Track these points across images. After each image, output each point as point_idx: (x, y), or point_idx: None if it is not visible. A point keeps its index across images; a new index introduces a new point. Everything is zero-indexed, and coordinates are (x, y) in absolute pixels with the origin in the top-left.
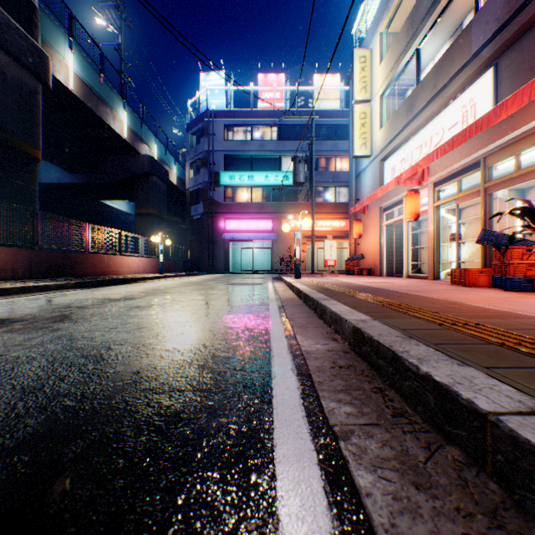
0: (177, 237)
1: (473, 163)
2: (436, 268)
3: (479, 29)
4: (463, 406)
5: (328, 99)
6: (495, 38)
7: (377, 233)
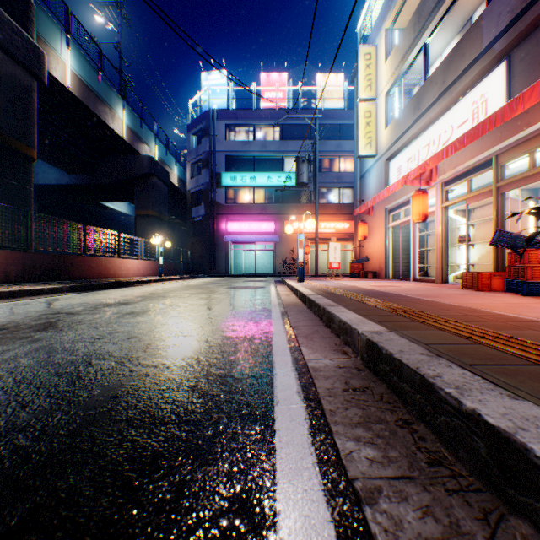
0: (178, 239)
1: (484, 161)
2: (445, 271)
3: (491, 21)
4: (538, 468)
5: (332, 98)
6: (508, 29)
7: (382, 235)
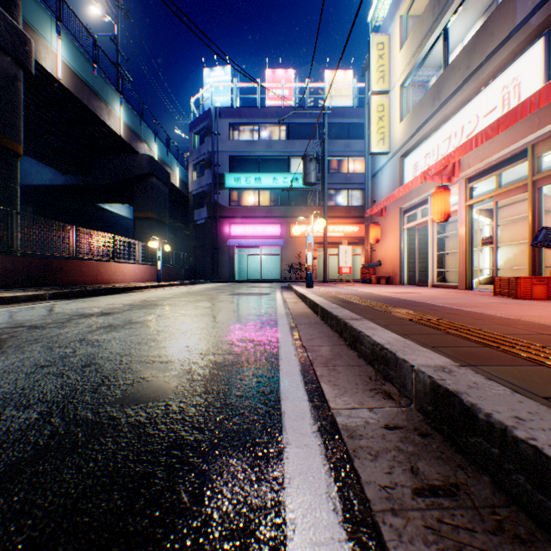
0: (181, 244)
1: (517, 152)
2: (469, 276)
3: None
4: None
5: (340, 96)
6: None
7: (397, 237)
